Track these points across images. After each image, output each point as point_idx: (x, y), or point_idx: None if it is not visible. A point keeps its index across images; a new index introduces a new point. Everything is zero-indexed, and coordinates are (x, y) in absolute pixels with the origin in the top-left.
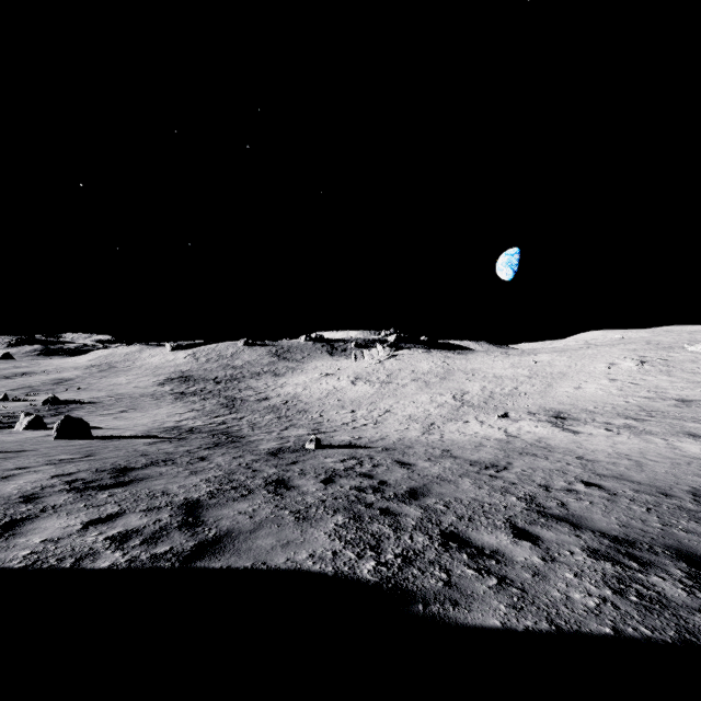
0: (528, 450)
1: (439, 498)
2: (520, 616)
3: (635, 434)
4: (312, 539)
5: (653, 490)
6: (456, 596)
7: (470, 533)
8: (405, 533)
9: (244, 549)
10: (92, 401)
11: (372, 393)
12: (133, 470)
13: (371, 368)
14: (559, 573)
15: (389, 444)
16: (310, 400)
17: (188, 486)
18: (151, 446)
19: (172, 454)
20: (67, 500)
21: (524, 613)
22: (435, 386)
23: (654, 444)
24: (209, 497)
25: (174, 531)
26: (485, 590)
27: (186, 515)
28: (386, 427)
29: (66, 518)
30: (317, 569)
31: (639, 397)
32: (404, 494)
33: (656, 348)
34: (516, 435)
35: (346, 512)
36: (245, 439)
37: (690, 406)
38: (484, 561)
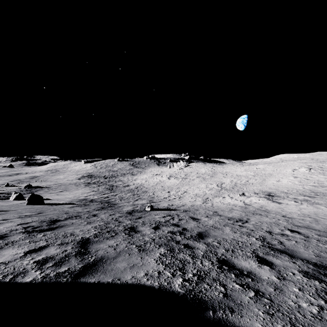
0: (256, 212)
1: (214, 238)
2: (273, 320)
3: (310, 204)
4: (147, 263)
5: None
6: (231, 304)
7: (234, 260)
8: (198, 260)
9: (109, 269)
10: (47, 186)
11: (178, 183)
12: (59, 221)
13: (177, 171)
14: (289, 288)
15: (186, 208)
16: (148, 186)
17: (85, 230)
18: (71, 208)
19: (80, 212)
20: (21, 238)
21: (275, 318)
22: (208, 180)
23: (321, 209)
24: (94, 237)
25: (72, 258)
26: (248, 300)
27: (80, 247)
28: (184, 200)
29: (16, 249)
30: (149, 283)
31: (309, 185)
32: (196, 236)
33: (316, 162)
34: (249, 204)
35: (165, 246)
36: (117, 205)
37: None
38: (244, 279)
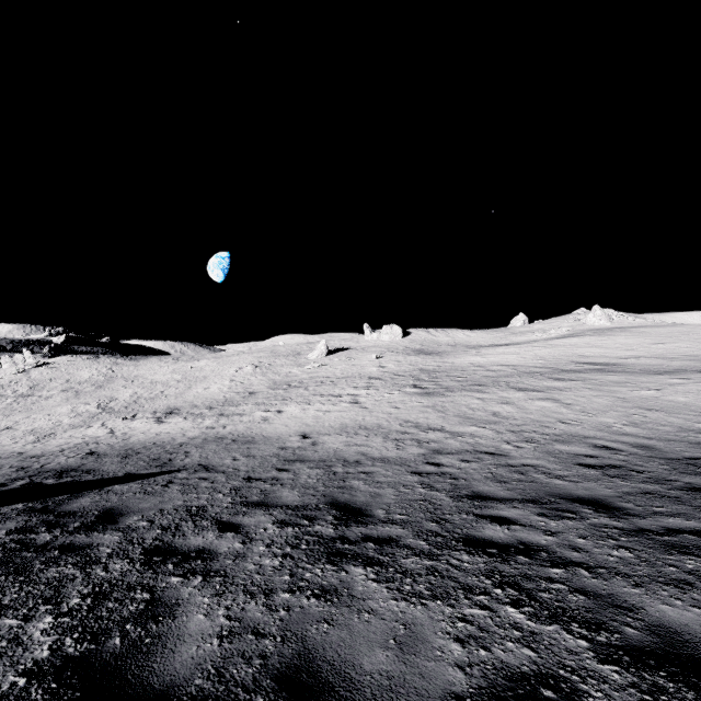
0: (100, 441)
1: None
2: None
3: (195, 418)
4: None
5: (126, 448)
6: None
7: None
8: None
9: None
10: None
11: None
12: None
13: (9, 379)
14: None
15: None
16: None
17: None
18: None
19: None
20: None
21: None
22: (86, 395)
23: (194, 423)
24: None
25: None
26: None
27: None
28: None
29: None
30: None
31: (234, 392)
32: None
33: (272, 356)
34: (116, 431)
35: None
36: None
37: (249, 397)
38: None
